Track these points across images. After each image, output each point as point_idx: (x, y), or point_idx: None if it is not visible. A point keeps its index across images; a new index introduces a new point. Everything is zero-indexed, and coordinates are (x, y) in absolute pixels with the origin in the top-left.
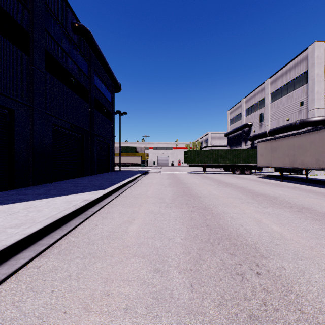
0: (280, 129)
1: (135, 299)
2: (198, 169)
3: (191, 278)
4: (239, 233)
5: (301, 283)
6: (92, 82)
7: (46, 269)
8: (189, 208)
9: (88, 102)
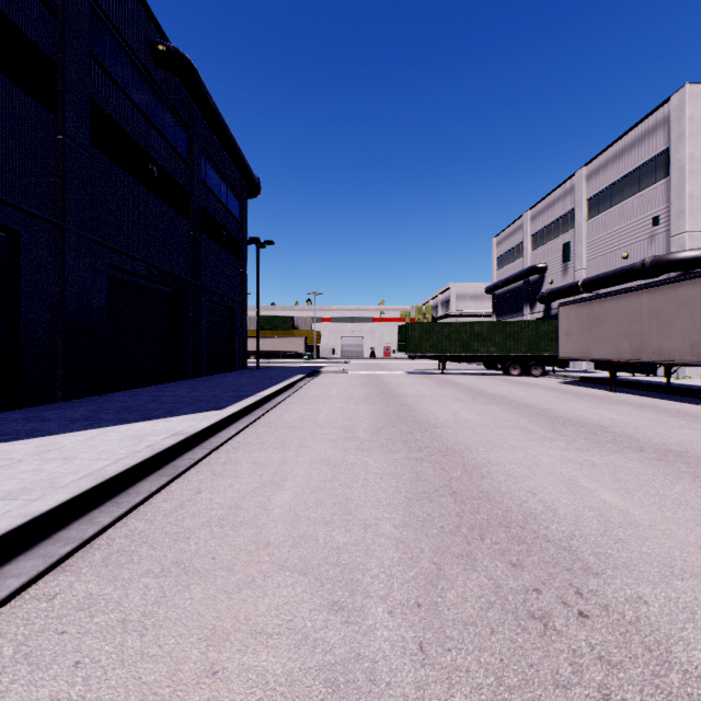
0: (608, 277)
1: (282, 685)
2: (429, 365)
3: (420, 628)
4: (528, 511)
5: (691, 642)
6: (197, 173)
7: (69, 603)
8: (410, 452)
9: (188, 219)
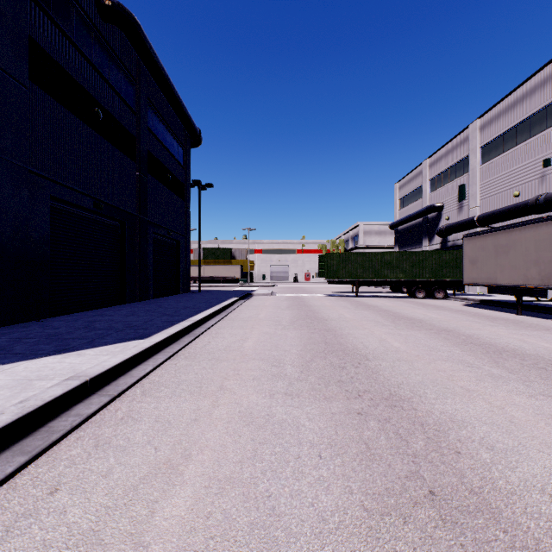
0: (503, 212)
1: None
2: (343, 288)
3: None
4: None
5: None
6: (143, 121)
7: None
8: (349, 400)
9: (135, 160)
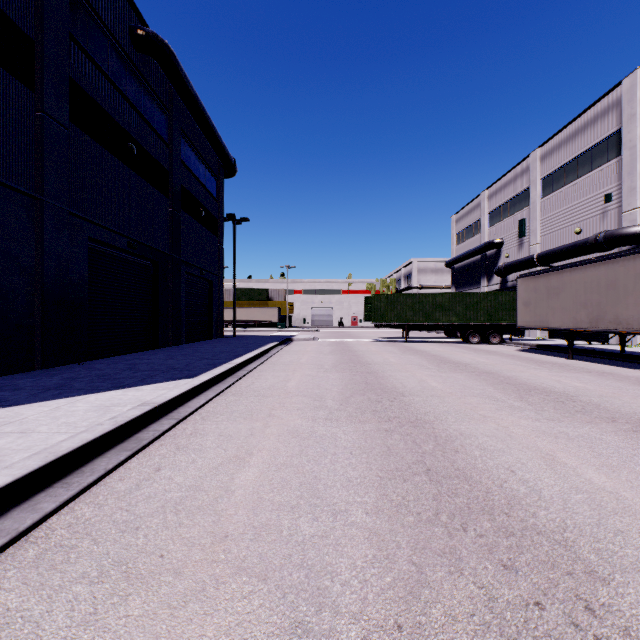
0: (563, 251)
1: None
2: (393, 333)
3: None
4: (511, 493)
5: None
6: (176, 153)
7: None
8: (380, 422)
9: (167, 196)
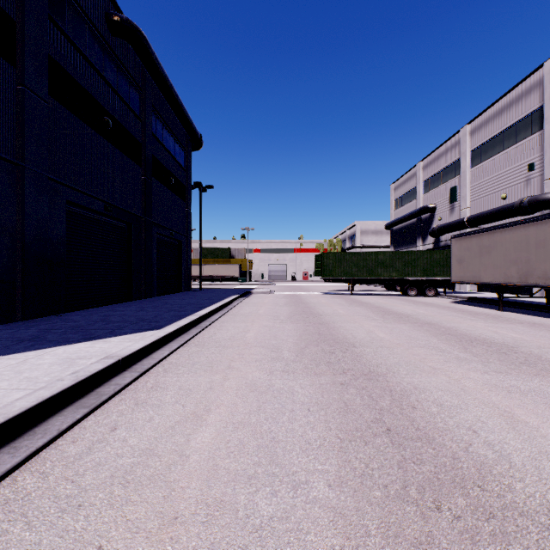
0: (490, 214)
1: None
2: (340, 286)
3: None
4: (479, 460)
5: None
6: (148, 127)
7: None
8: (335, 375)
9: (140, 165)
